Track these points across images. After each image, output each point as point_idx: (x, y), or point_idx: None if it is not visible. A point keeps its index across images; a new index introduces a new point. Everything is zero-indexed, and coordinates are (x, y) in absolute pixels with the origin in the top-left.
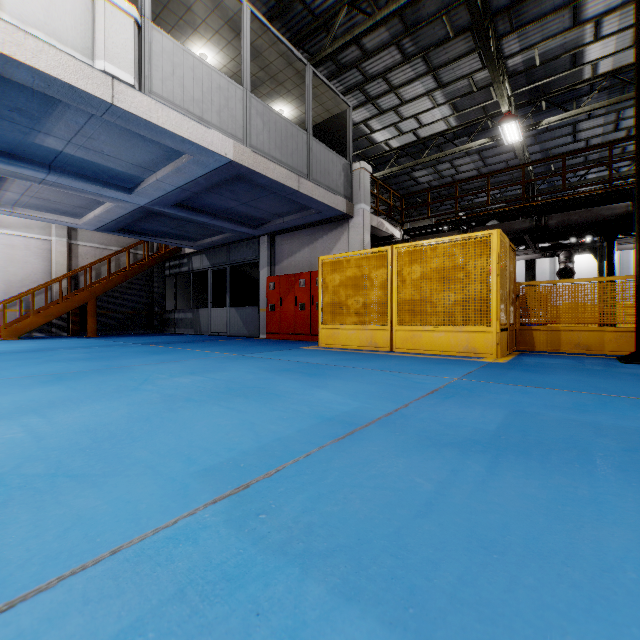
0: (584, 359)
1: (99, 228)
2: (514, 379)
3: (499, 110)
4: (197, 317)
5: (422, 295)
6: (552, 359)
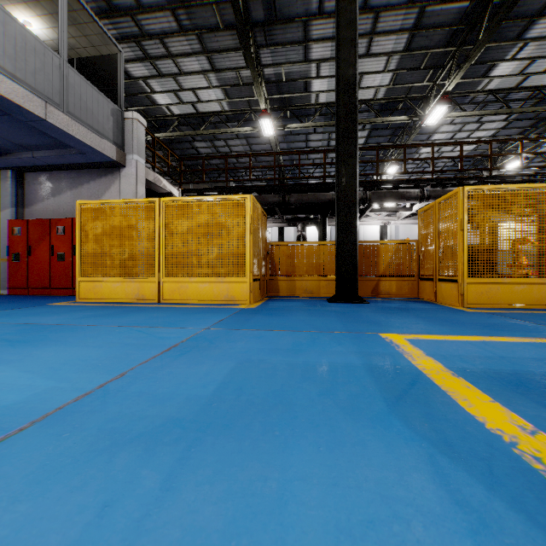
0: (309, 301)
1: None
2: (255, 324)
3: (260, 108)
4: None
5: (189, 248)
6: (289, 302)
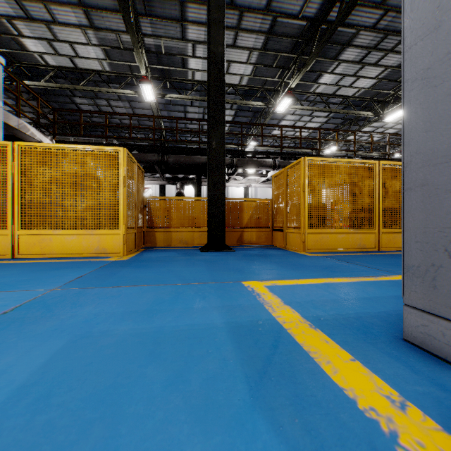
0: (183, 251)
1: None
2: (119, 278)
3: (141, 74)
4: None
5: (53, 198)
6: (163, 253)
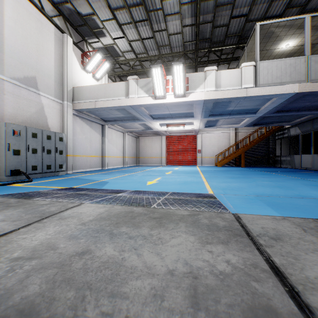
0: None
1: (245, 126)
2: None
3: None
4: (292, 159)
5: None
6: None
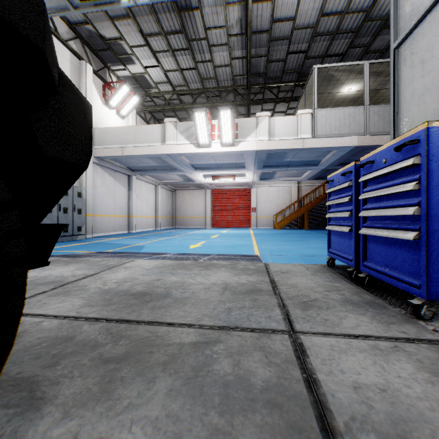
0: None
1: (308, 179)
2: None
3: None
4: None
5: None
6: None
